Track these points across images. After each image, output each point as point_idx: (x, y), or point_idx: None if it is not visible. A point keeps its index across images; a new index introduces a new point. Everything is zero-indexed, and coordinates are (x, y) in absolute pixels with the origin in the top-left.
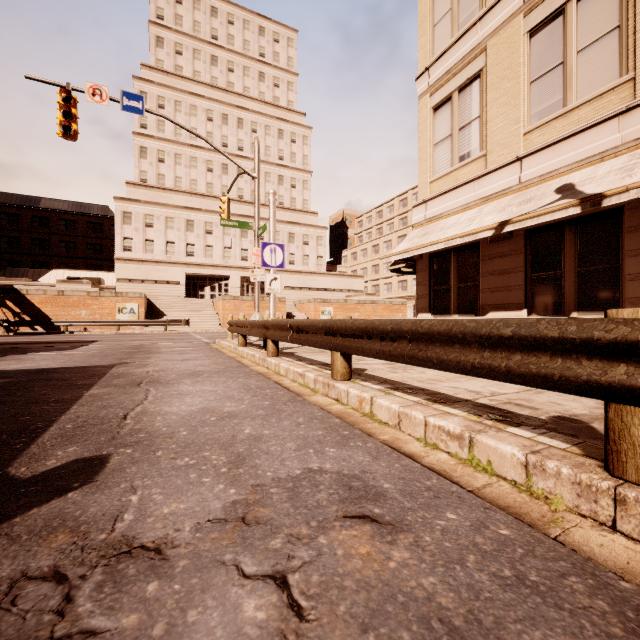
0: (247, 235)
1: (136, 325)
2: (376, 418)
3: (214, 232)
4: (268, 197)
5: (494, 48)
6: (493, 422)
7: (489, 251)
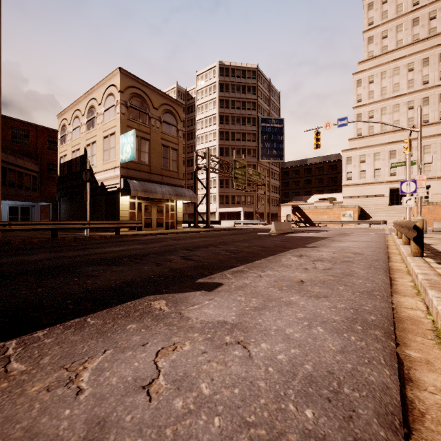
0: None
1: (351, 223)
2: (400, 254)
3: (413, 154)
4: None
5: None
6: None
7: None
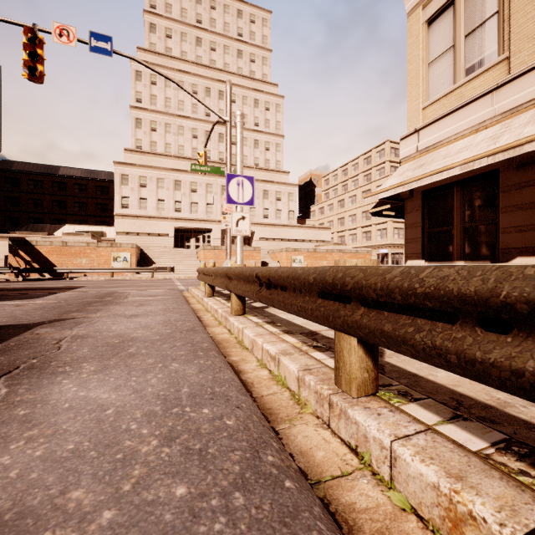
0: None
1: (127, 272)
2: None
3: (198, 190)
4: (245, 159)
5: None
6: None
7: (515, 179)
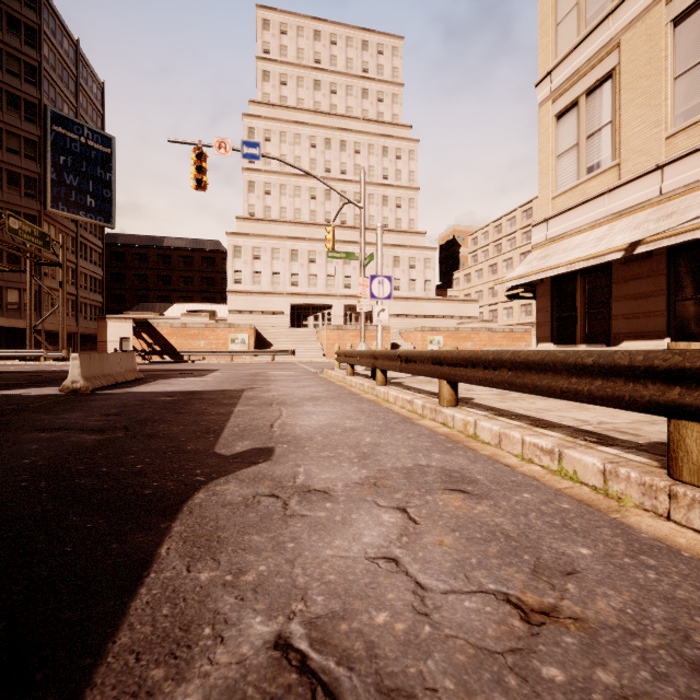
0: (350, 262)
1: (247, 355)
2: (479, 439)
3: (317, 260)
4: (371, 220)
5: (629, 43)
6: (586, 442)
7: (623, 273)
